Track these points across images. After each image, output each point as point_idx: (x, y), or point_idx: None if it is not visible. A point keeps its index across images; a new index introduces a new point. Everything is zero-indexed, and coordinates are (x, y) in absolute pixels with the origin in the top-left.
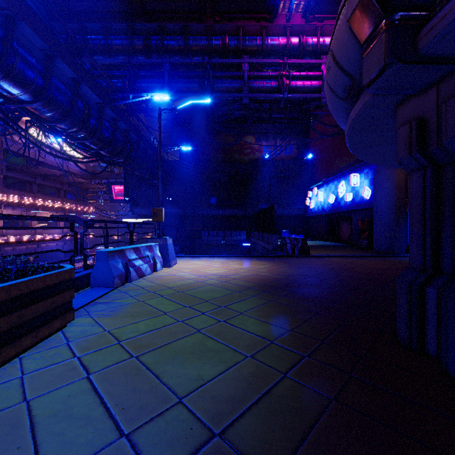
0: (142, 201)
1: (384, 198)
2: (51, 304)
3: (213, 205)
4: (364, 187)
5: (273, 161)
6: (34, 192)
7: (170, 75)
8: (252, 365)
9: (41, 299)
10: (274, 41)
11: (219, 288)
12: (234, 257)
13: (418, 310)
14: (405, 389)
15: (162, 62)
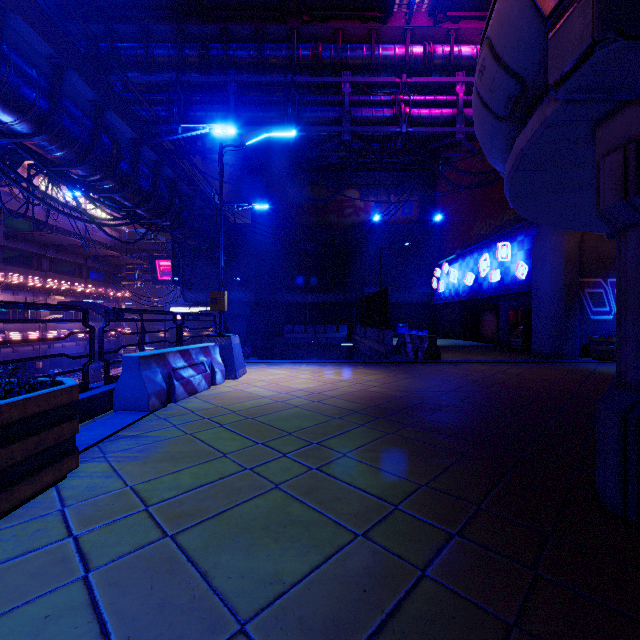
0: (198, 282)
1: (549, 278)
2: (36, 445)
3: (300, 289)
4: (517, 262)
5: (385, 226)
6: (44, 269)
7: (237, 99)
8: (367, 553)
9: (18, 438)
10: (387, 51)
11: (309, 412)
12: (330, 363)
13: (639, 457)
14: (636, 603)
15: (226, 82)
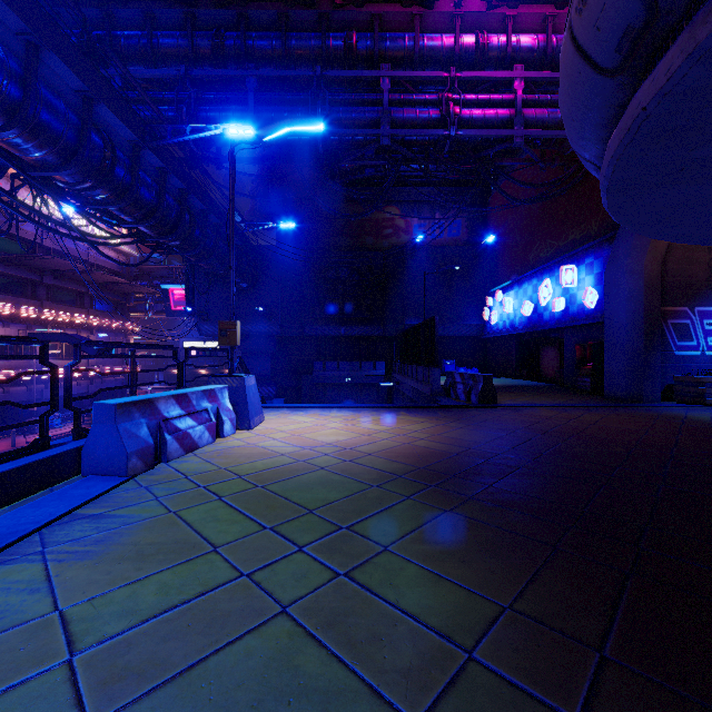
0: (215, 313)
1: (625, 306)
2: None
3: (332, 320)
4: (585, 288)
5: (429, 248)
6: (40, 298)
7: (258, 98)
8: None
9: None
10: (433, 41)
11: (338, 476)
12: (366, 407)
13: None
14: None
15: (244, 76)
